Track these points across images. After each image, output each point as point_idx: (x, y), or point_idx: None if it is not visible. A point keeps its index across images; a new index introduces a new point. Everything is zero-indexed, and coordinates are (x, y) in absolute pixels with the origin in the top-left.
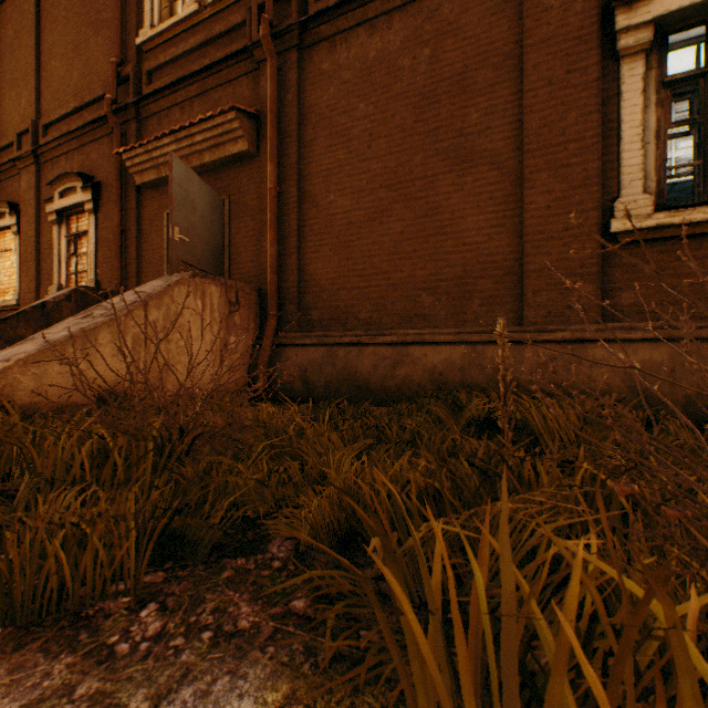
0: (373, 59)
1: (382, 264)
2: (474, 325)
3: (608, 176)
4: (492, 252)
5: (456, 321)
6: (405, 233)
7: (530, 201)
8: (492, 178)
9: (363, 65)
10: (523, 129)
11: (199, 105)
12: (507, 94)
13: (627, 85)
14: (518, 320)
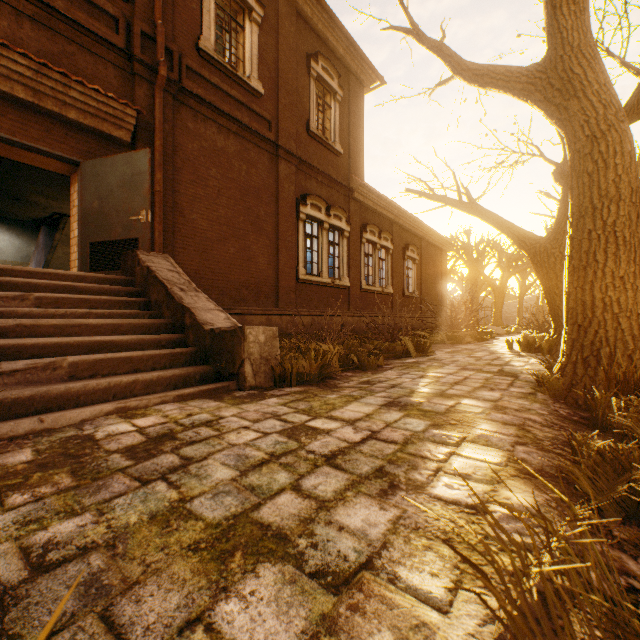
0: (220, 148)
1: (225, 269)
2: (262, 307)
3: (296, 258)
4: (268, 275)
5: (256, 304)
6: (236, 255)
7: (281, 259)
8: (268, 243)
9: (215, 147)
10: (279, 229)
11: (35, 31)
12: (272, 210)
13: (300, 230)
14: (275, 305)
